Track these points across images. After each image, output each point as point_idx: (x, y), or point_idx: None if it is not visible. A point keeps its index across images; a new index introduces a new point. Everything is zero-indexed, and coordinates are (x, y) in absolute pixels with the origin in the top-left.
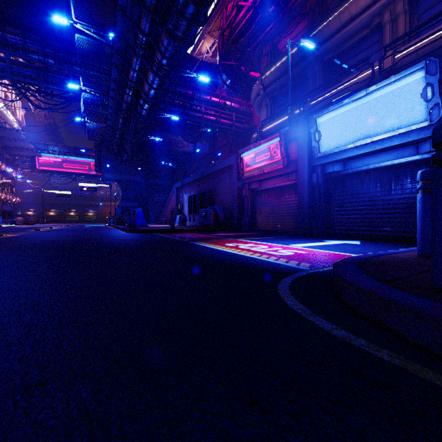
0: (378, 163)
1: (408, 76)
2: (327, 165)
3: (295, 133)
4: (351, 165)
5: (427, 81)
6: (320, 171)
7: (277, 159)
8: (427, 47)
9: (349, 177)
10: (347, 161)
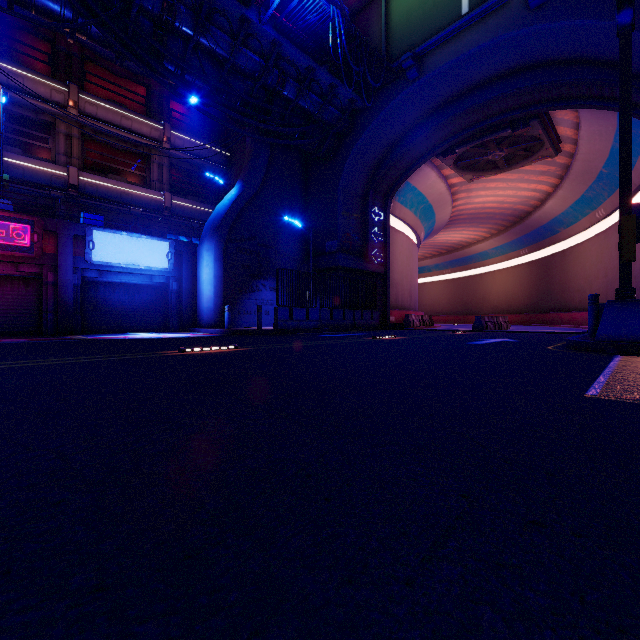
0: (129, 280)
1: (162, 242)
2: (86, 270)
3: (54, 227)
4: (107, 275)
5: (171, 251)
6: (80, 274)
7: (23, 244)
8: (105, 190)
9: (103, 284)
10: (103, 272)
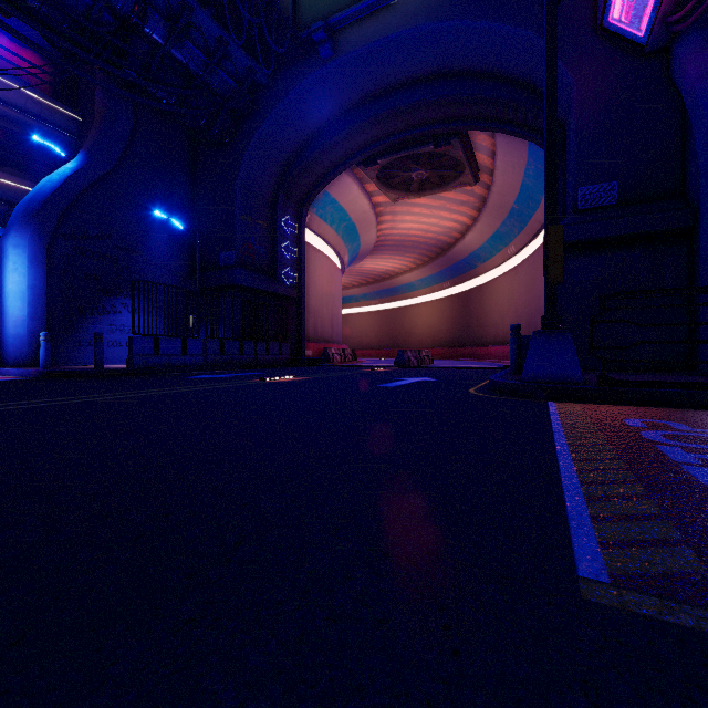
0: None
1: None
2: None
3: None
4: None
5: None
6: None
7: None
8: None
9: None
10: None
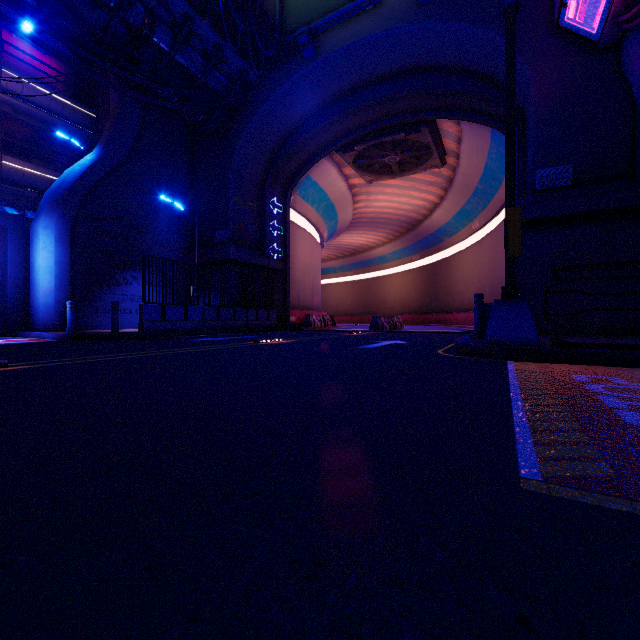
0: None
1: None
2: None
3: None
4: None
5: None
6: None
7: None
8: None
9: None
10: None
